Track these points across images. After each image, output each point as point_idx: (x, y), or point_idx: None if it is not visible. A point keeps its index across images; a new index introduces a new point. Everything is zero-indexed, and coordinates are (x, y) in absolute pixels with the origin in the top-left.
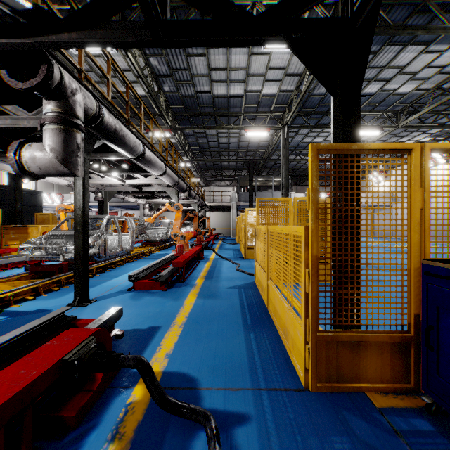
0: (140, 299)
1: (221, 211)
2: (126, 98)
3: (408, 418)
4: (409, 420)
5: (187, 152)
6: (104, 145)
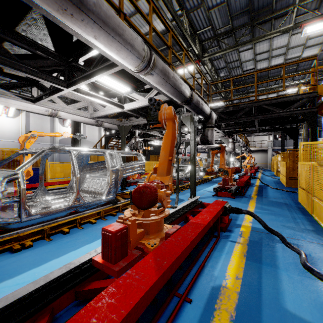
0: None
1: (259, 153)
2: None
3: None
4: None
5: None
6: None
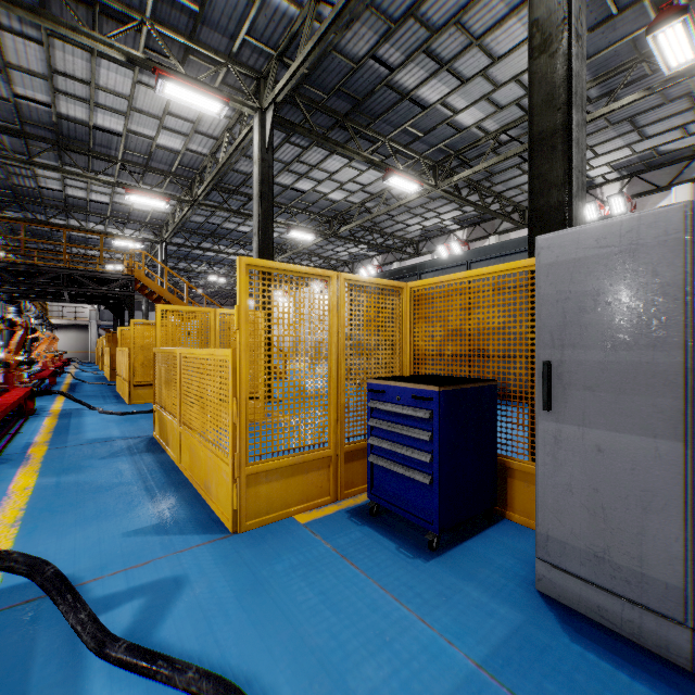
0: None
1: (73, 331)
2: None
3: None
4: None
5: None
6: None
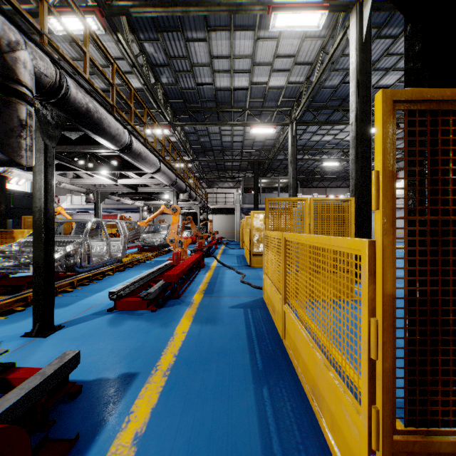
0: (121, 325)
1: (224, 214)
2: (110, 80)
3: None
4: None
5: (188, 151)
6: (85, 136)
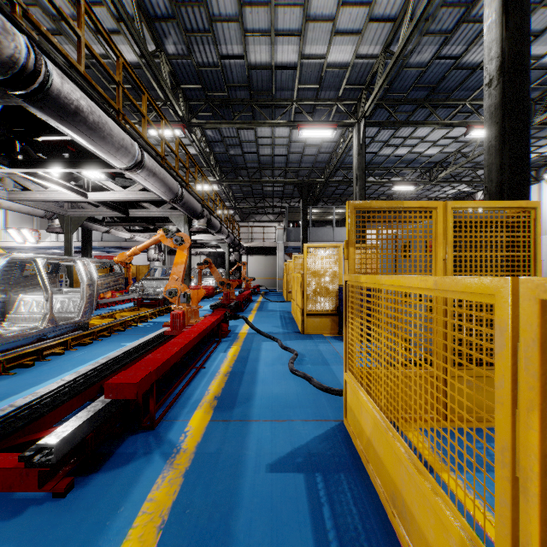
0: None
1: (262, 255)
2: None
3: None
4: None
5: (213, 167)
6: None
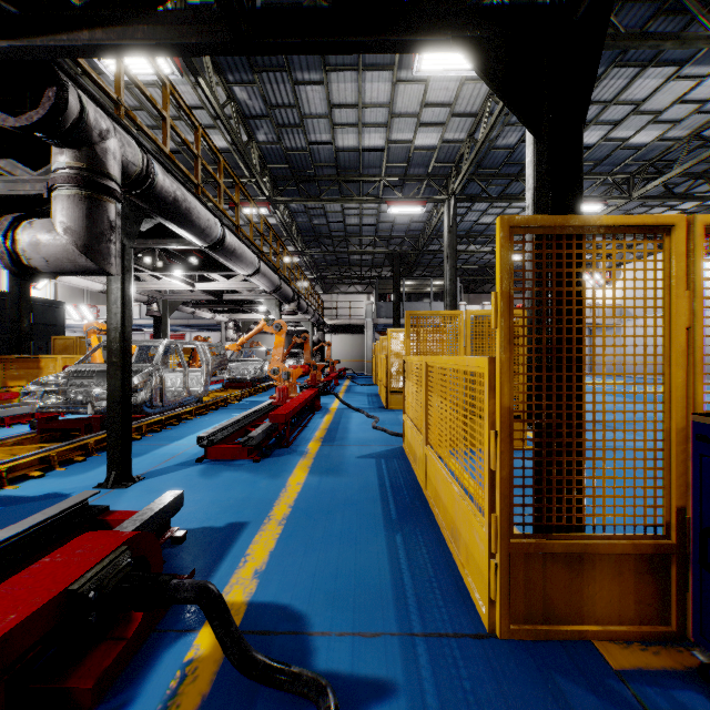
0: (217, 477)
1: (348, 334)
2: (194, 150)
3: (668, 688)
4: (671, 693)
5: (295, 239)
6: (159, 227)
